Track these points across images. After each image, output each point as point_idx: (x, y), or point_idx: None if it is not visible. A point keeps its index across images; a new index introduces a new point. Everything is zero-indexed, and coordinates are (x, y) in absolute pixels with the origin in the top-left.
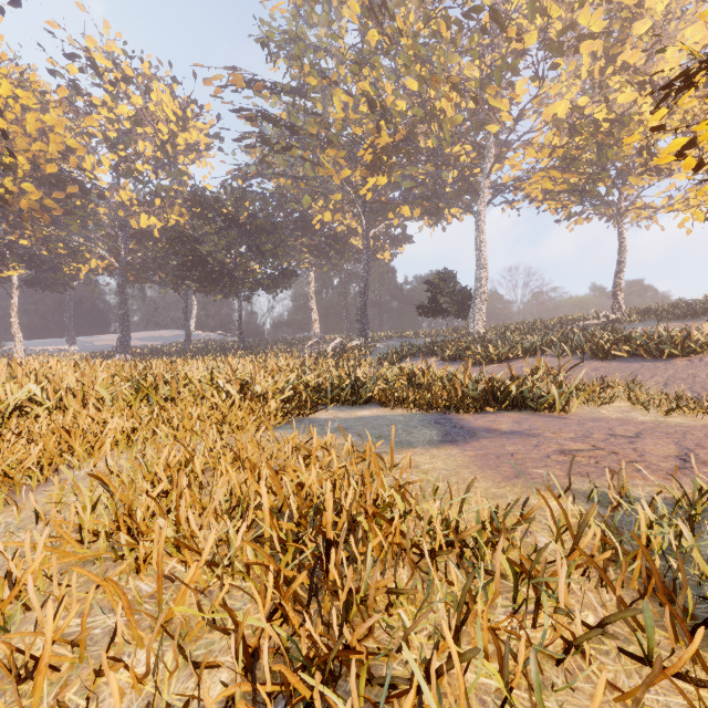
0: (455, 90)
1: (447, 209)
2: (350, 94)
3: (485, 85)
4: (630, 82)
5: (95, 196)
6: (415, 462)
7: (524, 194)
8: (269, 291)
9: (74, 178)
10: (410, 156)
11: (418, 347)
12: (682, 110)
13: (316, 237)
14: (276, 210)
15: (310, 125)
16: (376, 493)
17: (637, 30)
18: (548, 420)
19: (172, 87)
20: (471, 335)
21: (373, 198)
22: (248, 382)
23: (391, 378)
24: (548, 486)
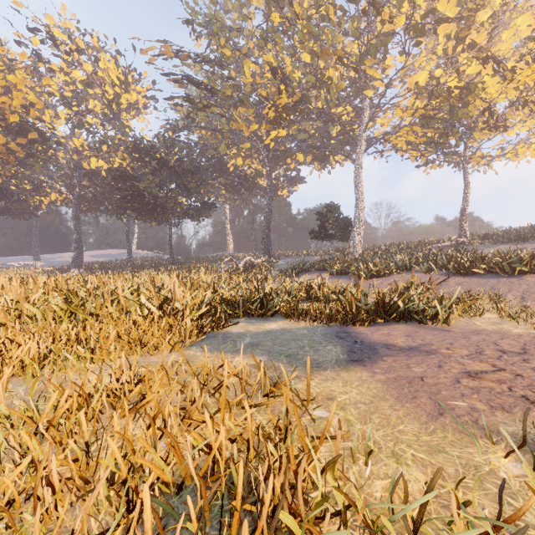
0: (340, 61)
1: (332, 157)
2: (257, 64)
3: (363, 58)
4: (476, 57)
5: (54, 143)
6: (329, 392)
7: (391, 145)
8: (193, 219)
9: (36, 128)
10: (304, 114)
11: (310, 264)
12: (515, 79)
13: (231, 177)
14: (199, 156)
15: (225, 89)
16: (299, 460)
17: (481, 18)
18: (435, 333)
19: (116, 58)
20: (352, 254)
21: (275, 147)
22: (168, 299)
23: (292, 292)
24: (489, 435)
